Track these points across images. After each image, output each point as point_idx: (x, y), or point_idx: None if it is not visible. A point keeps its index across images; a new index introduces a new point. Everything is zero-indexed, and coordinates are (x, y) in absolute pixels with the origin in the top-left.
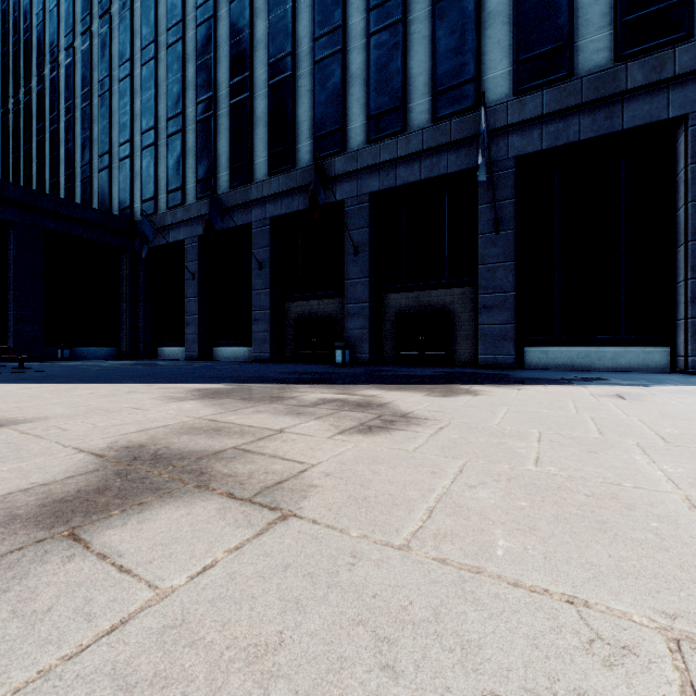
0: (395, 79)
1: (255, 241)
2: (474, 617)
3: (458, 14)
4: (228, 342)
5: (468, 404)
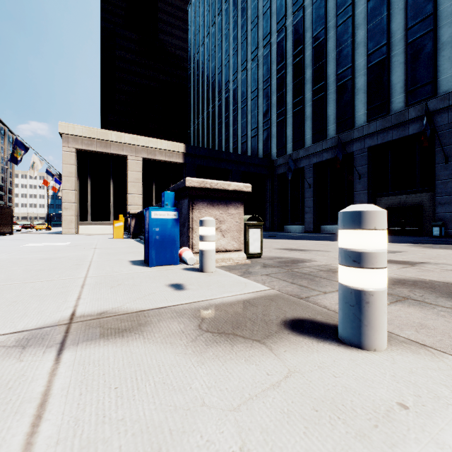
0: None
1: (355, 163)
2: None
3: None
4: (332, 222)
5: None
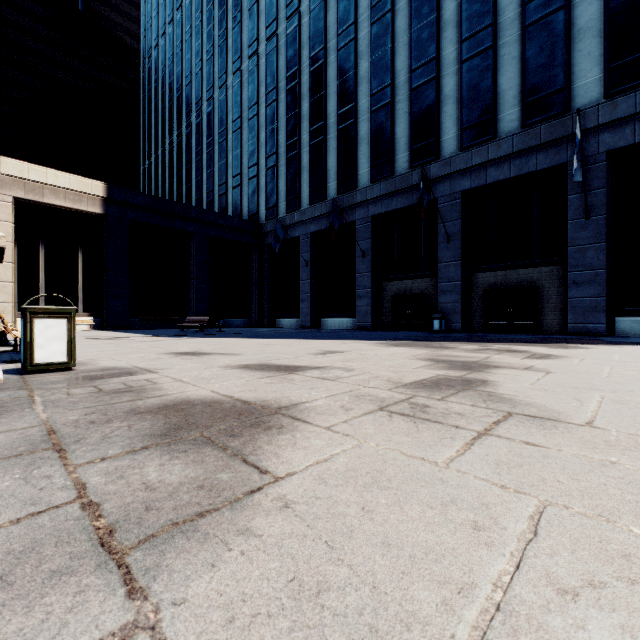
0: (485, 96)
1: (358, 235)
2: None
3: (547, 35)
4: (334, 314)
5: (586, 352)
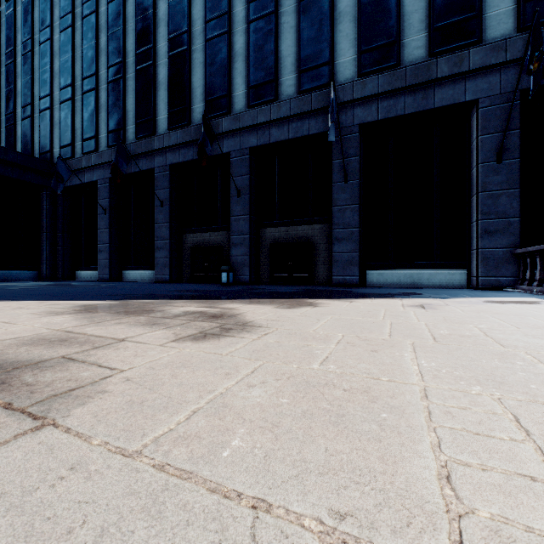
0: (269, 58)
1: (157, 184)
2: (139, 536)
3: (317, 11)
4: (136, 266)
5: (303, 313)
